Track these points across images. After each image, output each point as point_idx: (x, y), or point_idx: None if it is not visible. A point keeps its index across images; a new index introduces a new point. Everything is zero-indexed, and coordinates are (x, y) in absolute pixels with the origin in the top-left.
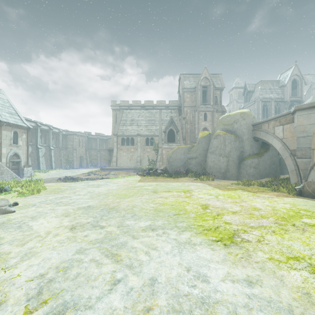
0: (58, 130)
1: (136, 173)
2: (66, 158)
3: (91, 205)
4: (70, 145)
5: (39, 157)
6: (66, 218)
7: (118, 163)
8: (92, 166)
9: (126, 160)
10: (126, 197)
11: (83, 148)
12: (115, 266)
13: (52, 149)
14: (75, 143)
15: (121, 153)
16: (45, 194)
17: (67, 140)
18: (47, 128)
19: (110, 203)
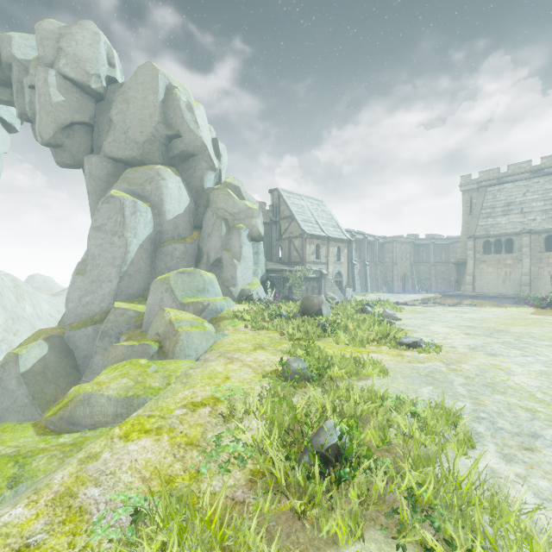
0: (373, 237)
1: (518, 306)
2: (382, 277)
3: (471, 326)
4: (388, 258)
5: (354, 275)
6: (453, 329)
7: (477, 286)
8: (421, 291)
9: (495, 281)
10: (514, 325)
11: (407, 261)
12: (522, 352)
13: (367, 265)
14: (395, 255)
15: (482, 268)
16: (408, 313)
17: (383, 251)
18: (361, 237)
19: (494, 326)
